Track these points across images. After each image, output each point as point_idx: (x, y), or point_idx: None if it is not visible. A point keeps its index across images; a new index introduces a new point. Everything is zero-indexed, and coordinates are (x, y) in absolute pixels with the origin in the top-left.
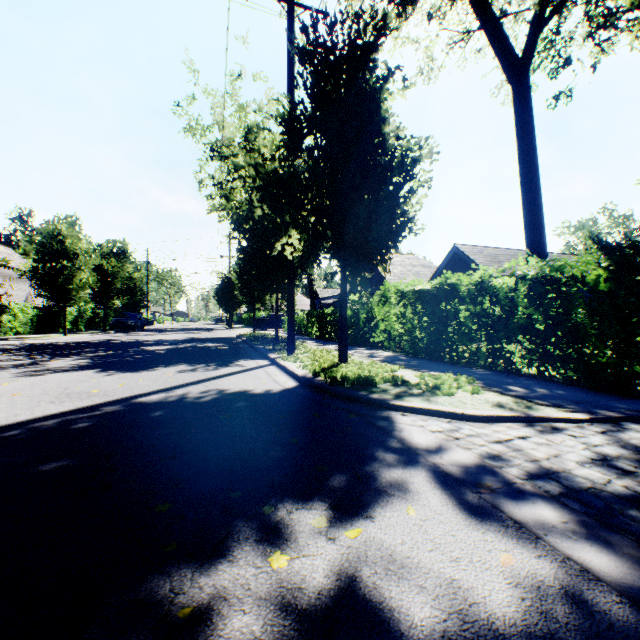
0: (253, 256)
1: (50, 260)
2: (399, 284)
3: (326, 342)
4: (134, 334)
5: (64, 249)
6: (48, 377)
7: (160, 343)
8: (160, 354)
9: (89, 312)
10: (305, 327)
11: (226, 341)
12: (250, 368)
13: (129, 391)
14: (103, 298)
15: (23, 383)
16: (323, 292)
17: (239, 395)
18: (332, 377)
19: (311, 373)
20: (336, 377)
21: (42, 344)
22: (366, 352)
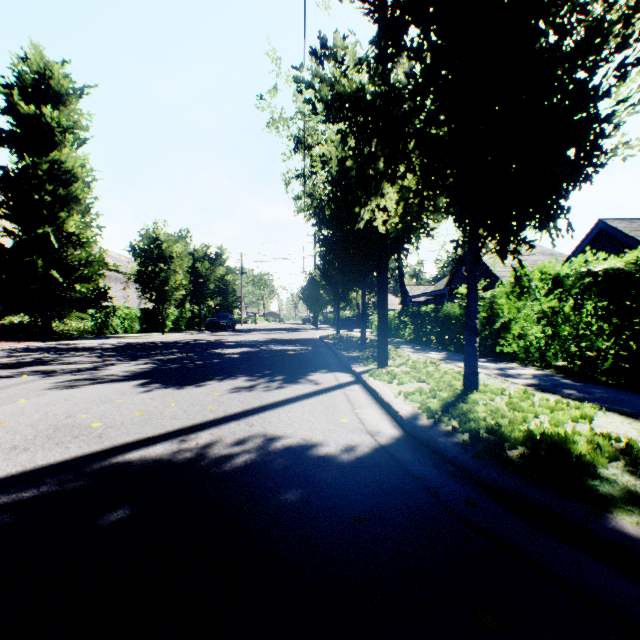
0: (335, 245)
1: (150, 264)
2: (551, 265)
3: (424, 348)
4: (223, 334)
5: (161, 253)
6: (79, 391)
7: (239, 344)
8: (228, 359)
9: (189, 313)
10: (395, 328)
11: (306, 343)
12: (325, 388)
13: (137, 429)
14: (198, 299)
15: (41, 400)
16: (413, 289)
17: (293, 459)
18: (472, 433)
19: (422, 412)
20: (481, 434)
21: (134, 343)
22: (492, 366)
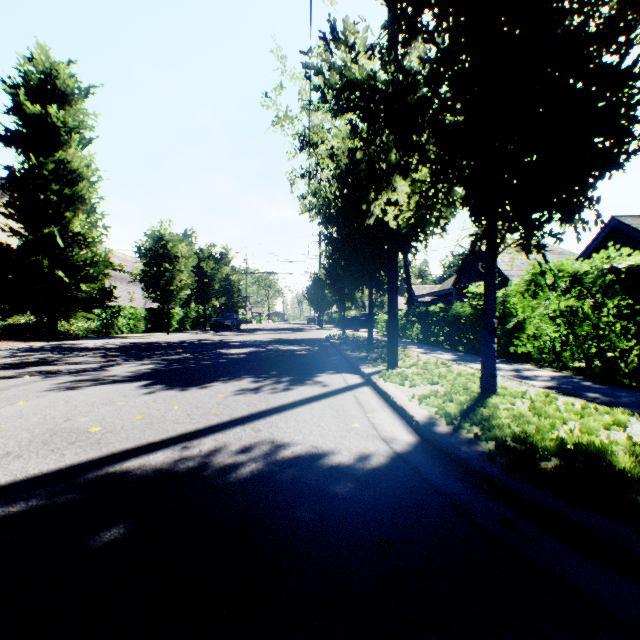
0: (341, 243)
1: (155, 263)
2: (569, 262)
3: (433, 348)
4: (228, 334)
5: (166, 253)
6: (80, 392)
7: (244, 345)
8: (233, 360)
9: (194, 313)
10: (402, 328)
11: (312, 343)
12: (333, 390)
13: (137, 434)
14: (204, 299)
15: (40, 402)
16: (419, 289)
17: (303, 470)
18: (498, 441)
19: (439, 417)
20: (509, 443)
21: (139, 343)
22: (506, 368)
